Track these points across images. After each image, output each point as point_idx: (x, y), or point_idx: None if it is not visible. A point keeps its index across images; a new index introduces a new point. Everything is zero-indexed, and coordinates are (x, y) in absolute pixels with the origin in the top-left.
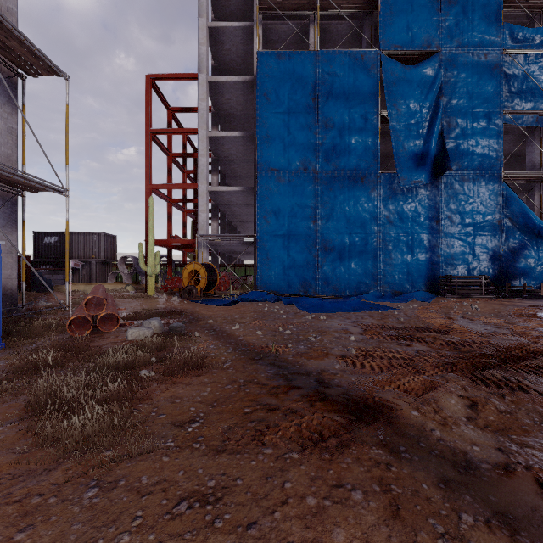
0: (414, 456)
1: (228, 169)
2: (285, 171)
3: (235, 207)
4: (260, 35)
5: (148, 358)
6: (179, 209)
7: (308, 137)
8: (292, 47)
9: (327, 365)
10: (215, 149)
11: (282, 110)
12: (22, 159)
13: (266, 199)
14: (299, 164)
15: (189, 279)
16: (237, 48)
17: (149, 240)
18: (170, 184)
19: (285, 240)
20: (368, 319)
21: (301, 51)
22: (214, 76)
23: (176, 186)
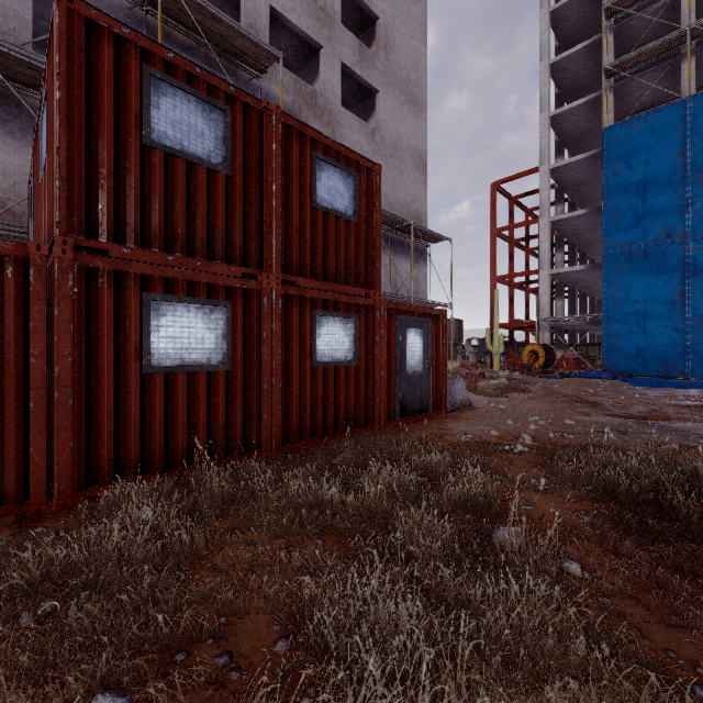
0: (589, 408)
1: (577, 239)
2: (638, 244)
3: (585, 281)
4: (609, 102)
5: (502, 388)
6: (521, 289)
7: (672, 200)
8: (660, 86)
9: (593, 398)
10: (559, 228)
11: (635, 180)
12: (429, 290)
13: (614, 277)
14: (658, 233)
15: (528, 358)
16: (585, 117)
17: (494, 326)
18: (512, 274)
19: (638, 318)
20: (689, 392)
21: (661, 107)
22: (555, 163)
23: (517, 274)
